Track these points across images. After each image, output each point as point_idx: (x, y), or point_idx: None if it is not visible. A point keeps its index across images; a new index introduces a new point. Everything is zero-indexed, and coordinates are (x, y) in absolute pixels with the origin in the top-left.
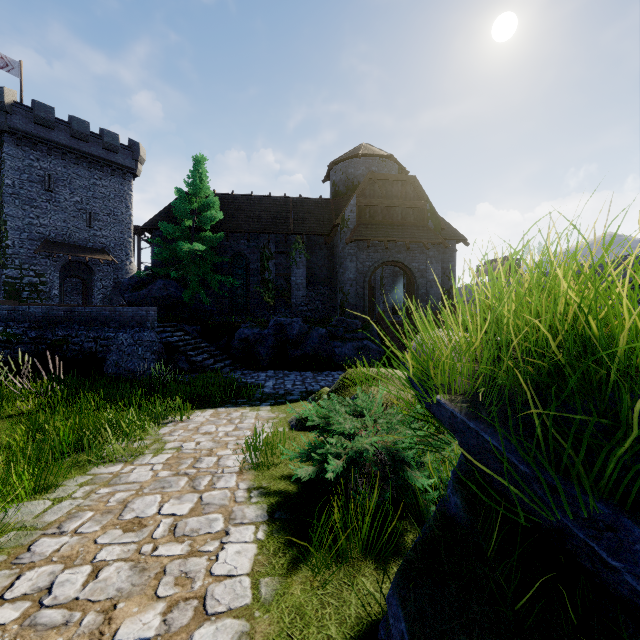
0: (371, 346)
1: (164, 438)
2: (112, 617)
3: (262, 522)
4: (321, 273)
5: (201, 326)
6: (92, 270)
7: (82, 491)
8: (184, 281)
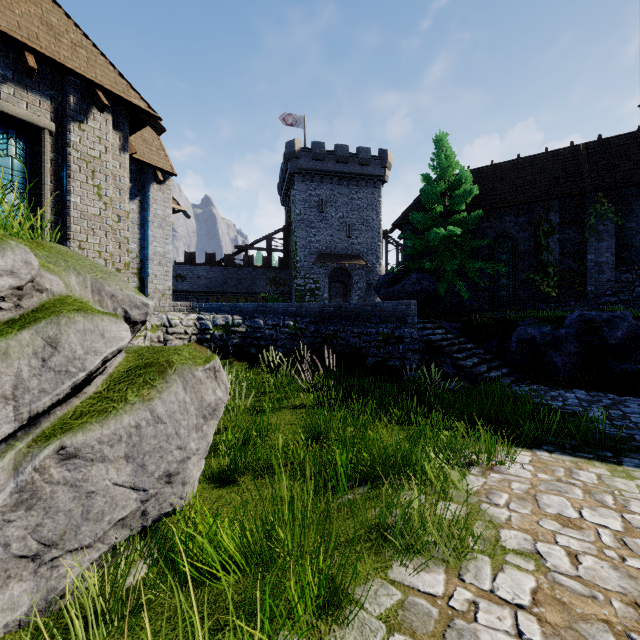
0: None
1: (483, 507)
2: None
3: None
4: None
5: (461, 323)
6: (350, 275)
7: None
8: (438, 273)
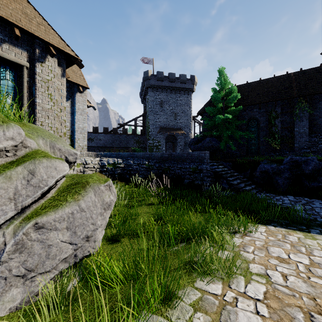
0: None
1: (241, 253)
2: None
3: None
4: None
5: (231, 162)
6: (176, 138)
7: None
8: (220, 137)
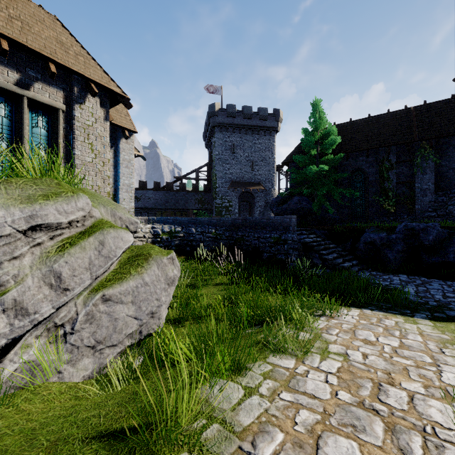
0: None
1: (323, 335)
2: None
3: None
4: None
5: (327, 230)
6: (253, 196)
7: (266, 386)
8: (312, 196)
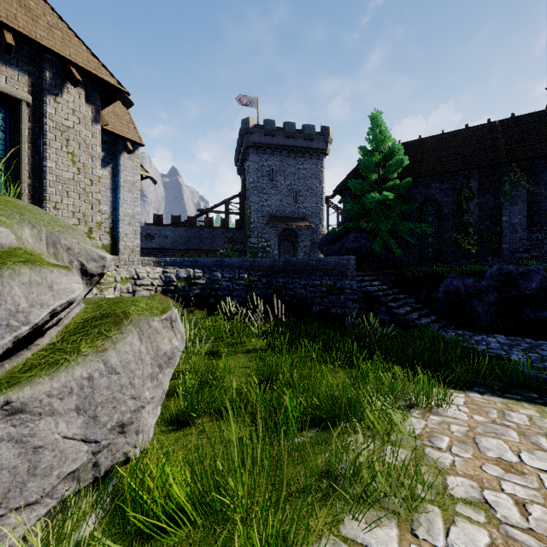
0: None
1: (427, 452)
2: None
3: None
4: None
5: (394, 276)
6: (297, 234)
7: None
8: (373, 232)
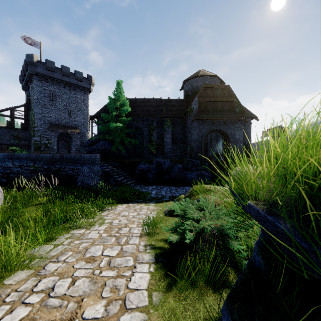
0: (205, 174)
1: (104, 217)
2: (81, 305)
3: (152, 263)
4: (179, 136)
5: (120, 163)
6: (71, 137)
7: (67, 241)
8: (112, 141)
